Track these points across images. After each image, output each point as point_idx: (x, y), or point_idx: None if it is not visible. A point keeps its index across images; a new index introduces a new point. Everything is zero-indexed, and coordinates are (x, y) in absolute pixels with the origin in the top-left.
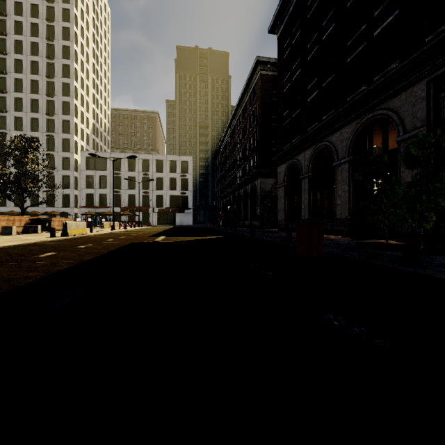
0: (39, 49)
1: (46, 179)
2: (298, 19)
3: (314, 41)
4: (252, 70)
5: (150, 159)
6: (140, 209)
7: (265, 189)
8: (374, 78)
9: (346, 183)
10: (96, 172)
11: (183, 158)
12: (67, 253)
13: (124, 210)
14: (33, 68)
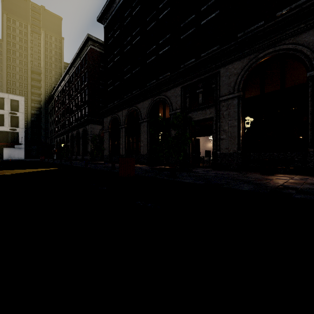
0: None
1: None
2: (118, 22)
3: (128, 41)
4: (84, 42)
5: None
6: None
7: (95, 132)
8: (159, 77)
9: (146, 133)
10: None
11: (13, 96)
12: None
13: None
14: None
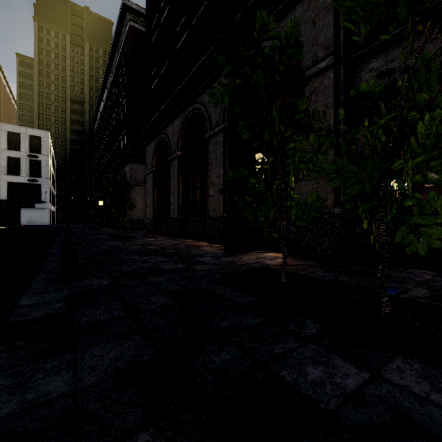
0: None
1: None
2: None
3: None
4: (119, 18)
5: None
6: None
7: (137, 178)
8: None
9: (221, 163)
10: None
11: (33, 131)
12: None
13: None
14: None
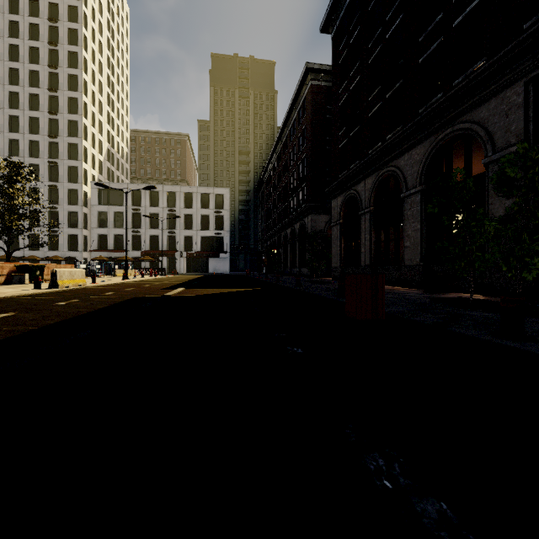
0: (39, 56)
1: (49, 216)
2: (357, 13)
3: (377, 39)
4: (300, 80)
5: (177, 192)
6: (165, 253)
7: (317, 228)
8: (453, 82)
9: (417, 219)
10: (110, 207)
11: (218, 190)
12: (30, 314)
13: (144, 254)
14: (31, 79)
